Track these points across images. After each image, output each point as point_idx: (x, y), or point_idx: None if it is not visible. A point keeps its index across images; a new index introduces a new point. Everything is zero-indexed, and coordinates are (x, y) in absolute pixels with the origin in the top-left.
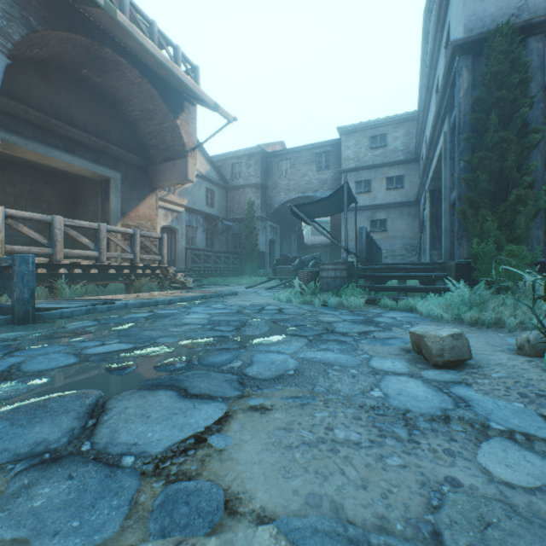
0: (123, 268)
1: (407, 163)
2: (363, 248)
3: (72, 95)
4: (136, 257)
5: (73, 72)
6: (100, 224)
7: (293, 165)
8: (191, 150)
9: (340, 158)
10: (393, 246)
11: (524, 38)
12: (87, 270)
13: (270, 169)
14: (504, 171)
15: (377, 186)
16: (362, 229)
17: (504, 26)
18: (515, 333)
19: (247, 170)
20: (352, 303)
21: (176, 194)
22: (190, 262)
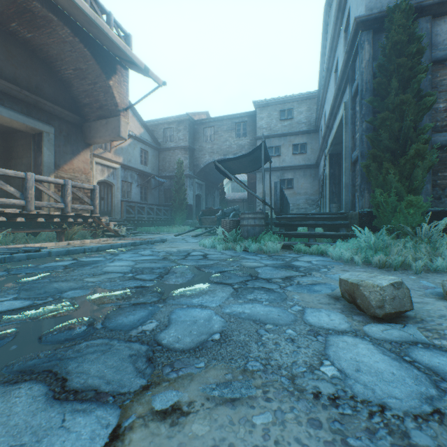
0: (53, 217)
1: (309, 133)
2: (278, 200)
3: (0, 47)
4: (67, 206)
5: (1, 24)
6: (27, 173)
7: (216, 132)
8: (124, 110)
9: (256, 127)
10: (298, 200)
11: (415, 19)
12: (13, 219)
13: (197, 134)
14: (403, 131)
15: (285, 151)
16: (276, 183)
17: (402, 4)
18: (422, 275)
19: (177, 134)
20: (270, 248)
21: (112, 152)
22: (125, 213)
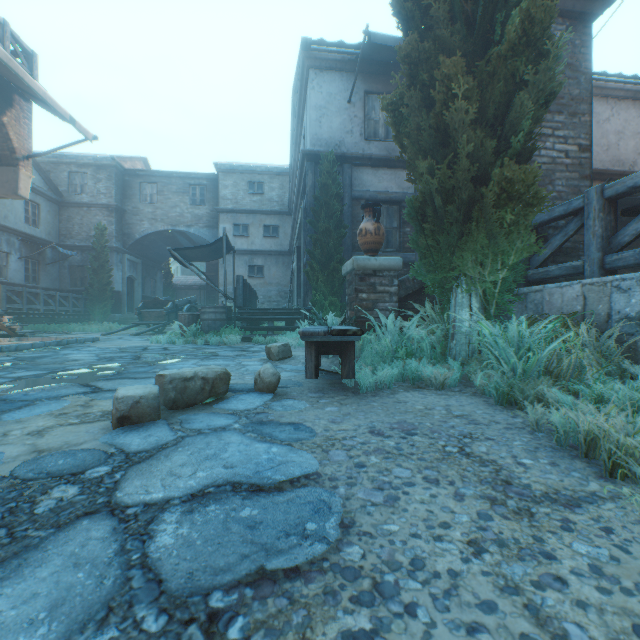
0: None
1: (282, 215)
2: (241, 294)
3: None
4: None
5: None
6: None
7: (161, 192)
8: (24, 158)
9: (218, 195)
10: (270, 292)
11: (342, 163)
12: None
13: (130, 190)
14: (329, 250)
15: (255, 232)
16: (239, 277)
17: (330, 154)
18: None
19: (95, 185)
20: (231, 340)
21: None
22: (5, 302)
